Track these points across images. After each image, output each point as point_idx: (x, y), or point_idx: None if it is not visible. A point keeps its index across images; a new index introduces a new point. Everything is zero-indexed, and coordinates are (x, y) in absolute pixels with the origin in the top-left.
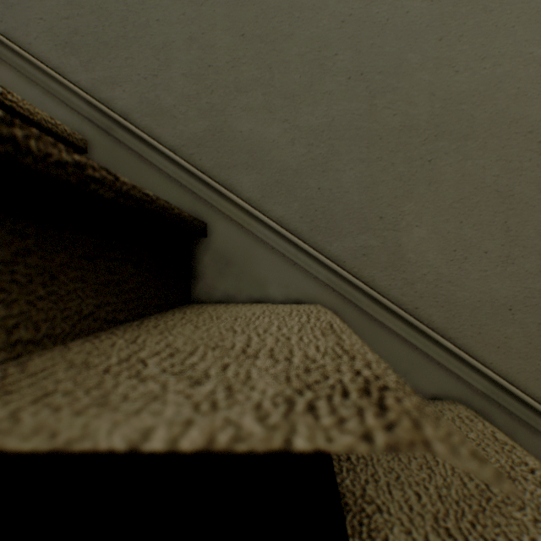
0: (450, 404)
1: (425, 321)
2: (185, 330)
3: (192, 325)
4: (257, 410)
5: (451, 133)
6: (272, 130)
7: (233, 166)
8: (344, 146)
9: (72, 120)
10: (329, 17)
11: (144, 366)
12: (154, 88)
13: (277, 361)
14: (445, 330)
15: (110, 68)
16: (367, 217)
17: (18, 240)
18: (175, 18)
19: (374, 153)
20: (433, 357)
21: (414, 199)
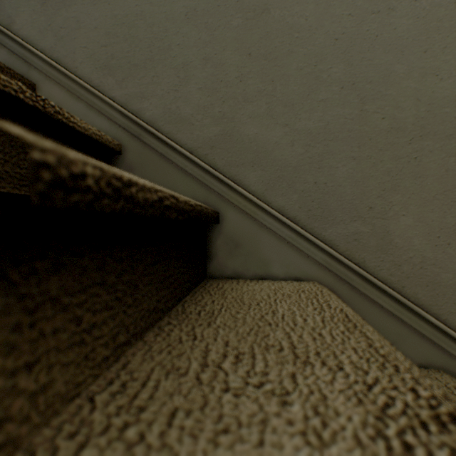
0: (436, 373)
1: (411, 298)
2: (226, 321)
3: (227, 312)
4: (361, 446)
5: (435, 134)
6: (274, 133)
7: (241, 164)
8: (337, 146)
9: (109, 128)
10: (324, 36)
11: (225, 374)
12: (175, 100)
13: (333, 370)
14: (430, 306)
15: (139, 85)
16: (358, 207)
17: (118, 264)
18: (192, 42)
19: (365, 152)
20: (419, 330)
21: (401, 191)
